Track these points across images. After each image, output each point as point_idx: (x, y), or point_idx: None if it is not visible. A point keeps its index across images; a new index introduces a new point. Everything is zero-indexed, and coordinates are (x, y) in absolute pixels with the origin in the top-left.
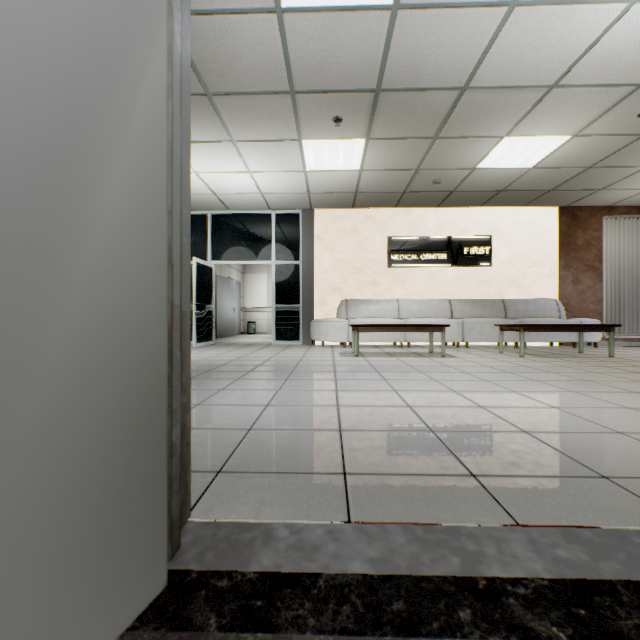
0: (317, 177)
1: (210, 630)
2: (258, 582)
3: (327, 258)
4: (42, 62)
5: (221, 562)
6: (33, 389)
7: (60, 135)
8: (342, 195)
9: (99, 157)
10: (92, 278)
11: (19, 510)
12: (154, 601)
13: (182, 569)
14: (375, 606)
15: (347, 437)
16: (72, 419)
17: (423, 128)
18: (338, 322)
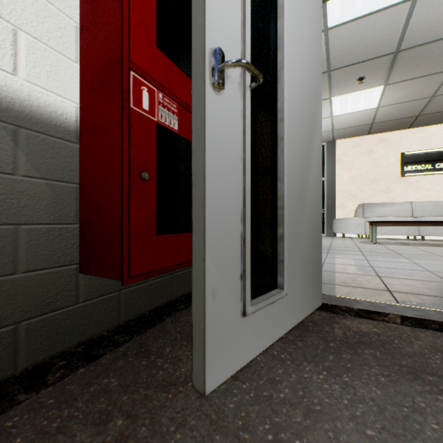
0: (340, 119)
1: (347, 315)
2: (359, 310)
3: (346, 174)
4: (305, 132)
5: (339, 304)
6: (304, 224)
7: (307, 151)
8: (359, 127)
9: (311, 154)
10: (311, 192)
11: (303, 256)
12: (319, 307)
13: (323, 303)
14: (421, 324)
15: (384, 279)
16: (308, 235)
17: (439, 65)
18: (356, 220)
